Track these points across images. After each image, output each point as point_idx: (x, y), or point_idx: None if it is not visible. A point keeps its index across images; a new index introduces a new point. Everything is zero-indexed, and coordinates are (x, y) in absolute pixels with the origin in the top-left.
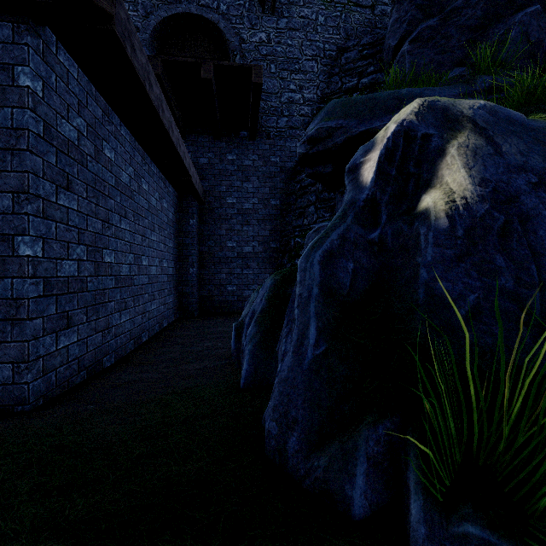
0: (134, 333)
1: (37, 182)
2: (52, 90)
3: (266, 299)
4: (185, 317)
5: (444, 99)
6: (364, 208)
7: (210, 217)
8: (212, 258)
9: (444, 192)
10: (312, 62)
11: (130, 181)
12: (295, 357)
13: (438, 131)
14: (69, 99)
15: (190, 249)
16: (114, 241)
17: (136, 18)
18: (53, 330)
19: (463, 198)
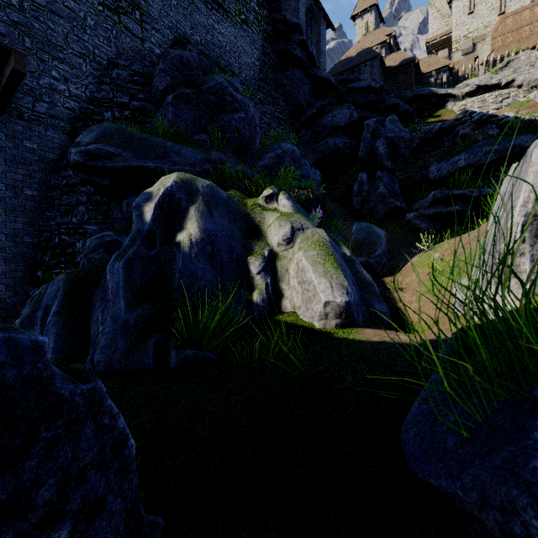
0: None
1: None
2: None
3: (63, 294)
4: None
5: (190, 176)
6: (147, 236)
7: None
8: None
9: (187, 233)
10: (80, 59)
11: None
12: (113, 319)
13: (187, 197)
14: None
15: None
16: None
17: None
18: None
19: (195, 238)
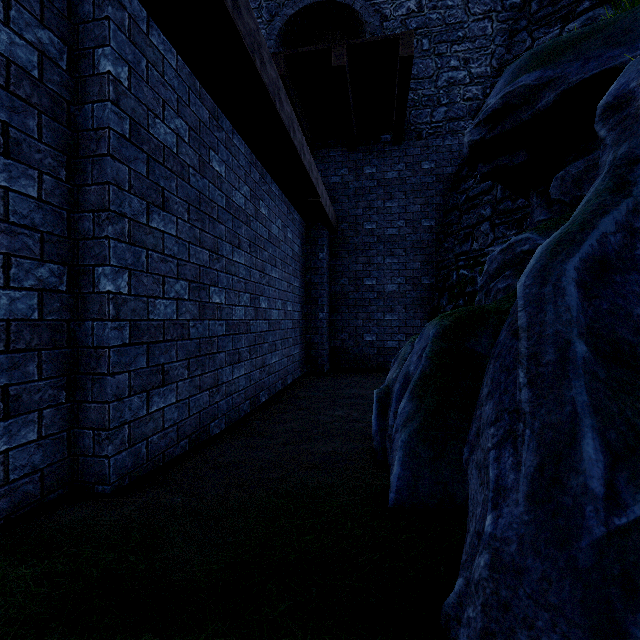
0: (250, 392)
1: (122, 196)
2: (142, 80)
3: (428, 356)
4: (313, 373)
5: None
6: None
7: (343, 248)
8: (345, 300)
9: None
10: (484, 22)
11: (246, 203)
12: (539, 513)
13: None
14: (165, 93)
15: (319, 289)
16: (225, 277)
17: (260, 25)
18: (143, 388)
19: None
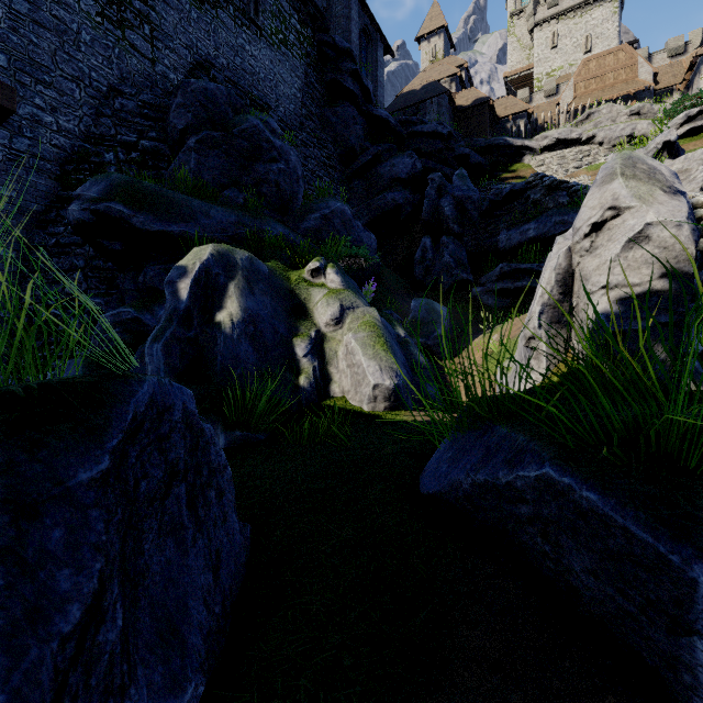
0: None
1: None
2: None
3: None
4: None
5: (227, 247)
6: (184, 316)
7: None
8: None
9: (228, 313)
10: (73, 84)
11: None
12: None
13: (225, 272)
14: None
15: None
16: None
17: None
18: None
19: (237, 318)
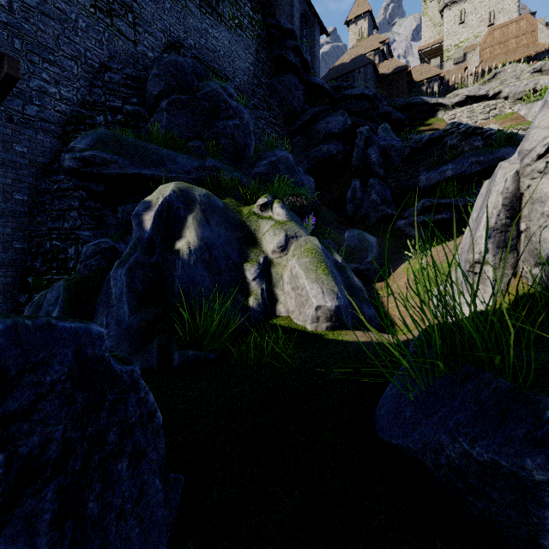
0: None
1: None
2: None
3: (63, 300)
4: None
5: (188, 185)
6: (147, 244)
7: None
8: None
9: (186, 241)
10: (72, 62)
11: None
12: (117, 323)
13: (184, 206)
14: None
15: None
16: None
17: None
18: None
19: (194, 246)
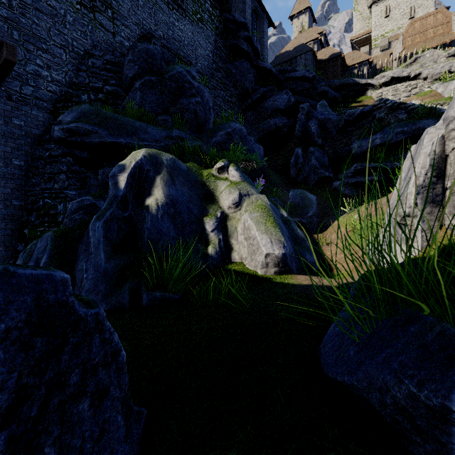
0: None
1: None
2: None
3: (51, 248)
4: None
5: (156, 151)
6: (121, 201)
7: None
8: None
9: (155, 199)
10: (61, 50)
11: None
12: (95, 268)
13: (153, 169)
14: None
15: None
16: None
17: None
18: None
19: (161, 202)
